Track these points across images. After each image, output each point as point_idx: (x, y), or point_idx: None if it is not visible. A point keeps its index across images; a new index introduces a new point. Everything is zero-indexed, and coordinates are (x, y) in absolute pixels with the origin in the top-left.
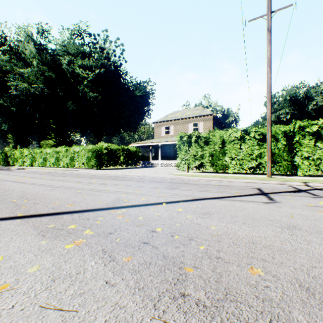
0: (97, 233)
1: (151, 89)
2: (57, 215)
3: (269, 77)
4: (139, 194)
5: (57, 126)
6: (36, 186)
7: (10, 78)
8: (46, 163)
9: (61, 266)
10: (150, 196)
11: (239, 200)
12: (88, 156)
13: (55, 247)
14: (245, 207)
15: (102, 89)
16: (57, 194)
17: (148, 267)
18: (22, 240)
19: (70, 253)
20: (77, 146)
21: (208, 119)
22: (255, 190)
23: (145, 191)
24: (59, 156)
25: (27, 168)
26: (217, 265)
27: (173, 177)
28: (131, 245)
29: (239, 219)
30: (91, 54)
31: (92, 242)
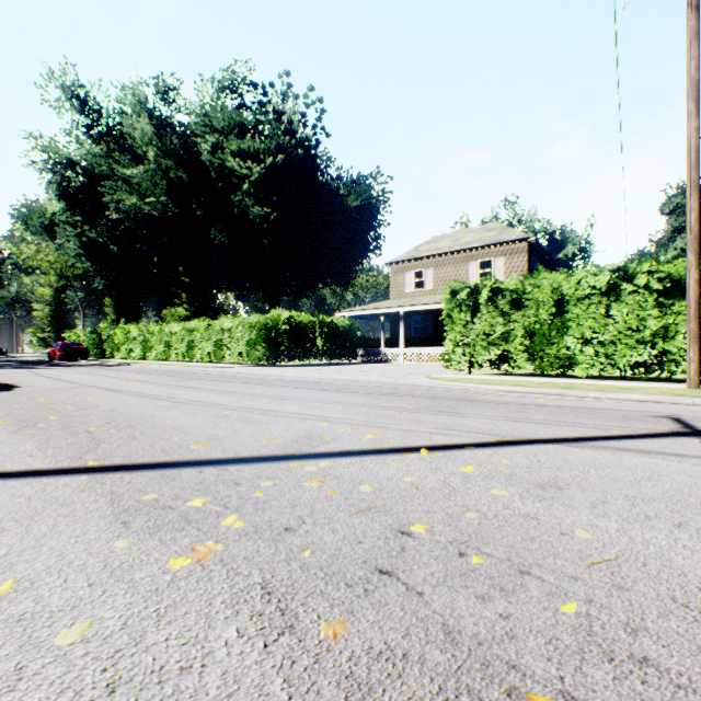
0: (254, 528)
1: (381, 191)
2: (169, 470)
3: (694, 127)
4: (358, 422)
5: (191, 280)
6: (141, 399)
7: (108, 188)
8: (170, 354)
9: (145, 632)
10: (386, 428)
11: (631, 448)
12: (250, 339)
13: (144, 560)
14: (660, 470)
15: (278, 197)
16: (179, 417)
17: (400, 672)
18: (76, 533)
19: (178, 586)
20: (228, 318)
21: (516, 250)
22: (667, 422)
23: (373, 417)
24: (194, 338)
25: (135, 363)
26: (649, 696)
27: (437, 385)
28: (344, 576)
29: (660, 511)
30: (256, 126)
31: (237, 555)
